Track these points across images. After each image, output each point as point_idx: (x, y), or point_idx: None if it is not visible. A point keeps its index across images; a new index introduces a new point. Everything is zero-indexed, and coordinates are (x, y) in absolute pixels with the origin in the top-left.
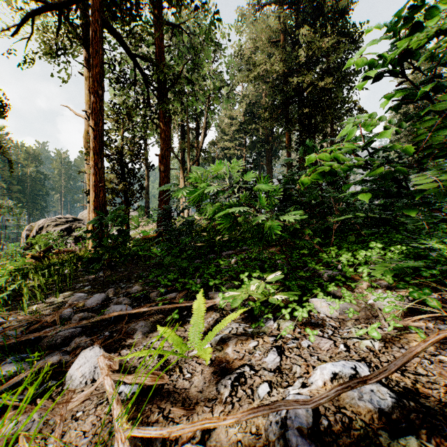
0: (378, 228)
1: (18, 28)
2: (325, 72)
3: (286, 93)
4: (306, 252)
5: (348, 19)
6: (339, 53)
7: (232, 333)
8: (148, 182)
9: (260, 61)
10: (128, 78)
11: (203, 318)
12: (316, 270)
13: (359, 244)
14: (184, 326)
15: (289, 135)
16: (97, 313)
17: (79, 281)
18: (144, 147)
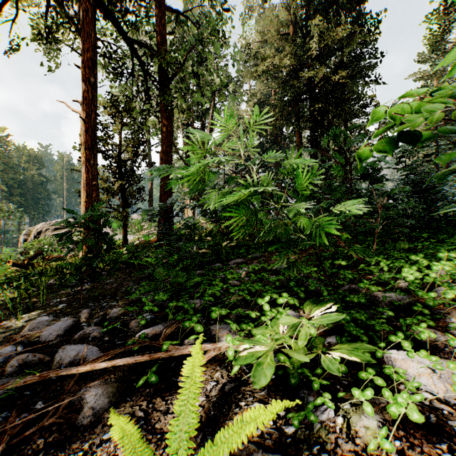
0: (418, 231)
1: (1, 8)
2: (338, 66)
3: (296, 89)
4: (343, 263)
5: (364, 9)
6: (354, 44)
7: (255, 439)
8: (152, 185)
9: (270, 54)
10: (126, 67)
11: (197, 401)
12: (361, 289)
13: (420, 253)
14: (166, 397)
15: (300, 134)
16: (50, 353)
17: (59, 294)
18: (143, 143)
